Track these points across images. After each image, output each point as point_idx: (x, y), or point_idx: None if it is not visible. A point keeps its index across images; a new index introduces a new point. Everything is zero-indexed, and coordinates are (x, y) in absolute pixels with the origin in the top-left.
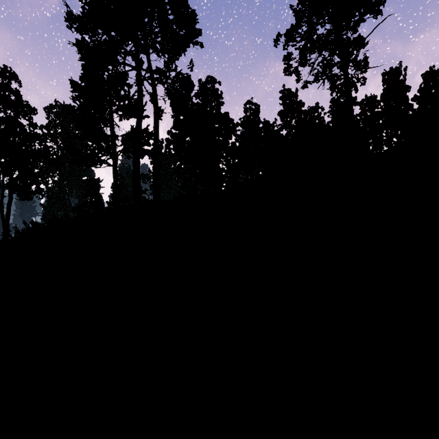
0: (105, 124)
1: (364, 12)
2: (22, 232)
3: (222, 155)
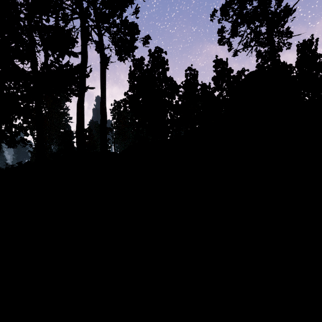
0: (23, 58)
1: None
2: None
3: (168, 111)
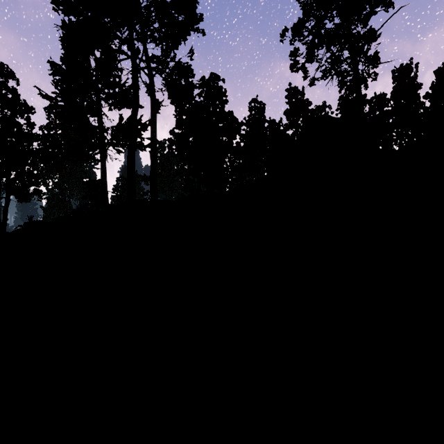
0: (91, 114)
1: (375, 4)
2: None
3: (226, 155)
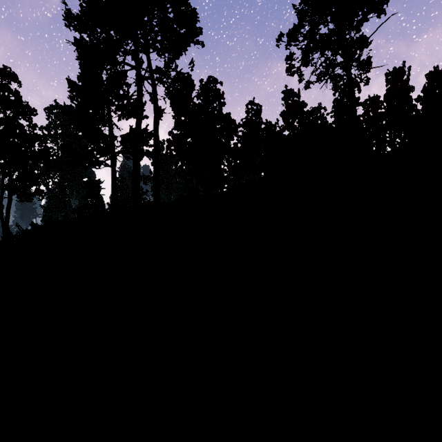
0: (103, 124)
1: (367, 11)
2: (15, 236)
3: (224, 156)
